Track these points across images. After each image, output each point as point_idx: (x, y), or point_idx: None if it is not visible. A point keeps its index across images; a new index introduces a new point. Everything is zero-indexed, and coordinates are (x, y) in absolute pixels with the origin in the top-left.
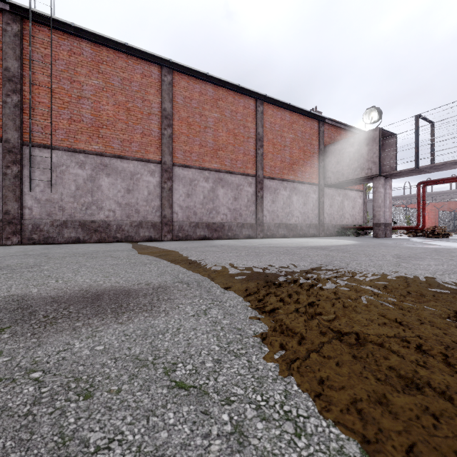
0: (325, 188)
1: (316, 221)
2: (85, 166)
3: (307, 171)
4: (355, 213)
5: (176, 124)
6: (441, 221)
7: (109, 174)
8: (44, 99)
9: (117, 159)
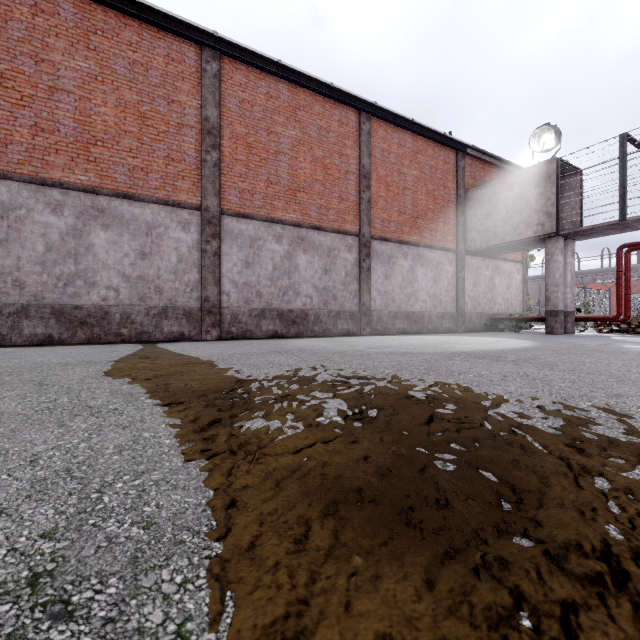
0: (466, 257)
1: (453, 308)
2: (63, 211)
3: (439, 230)
4: (510, 297)
5: (227, 145)
6: (632, 309)
7: (108, 225)
8: None
9: (122, 200)
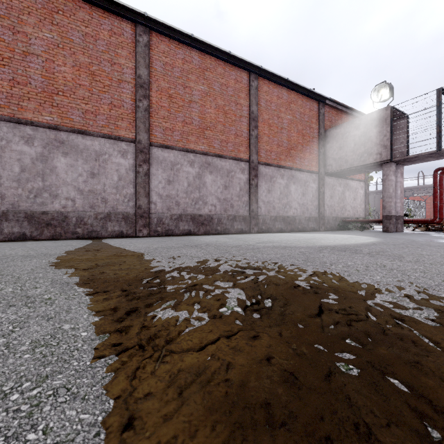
0: (325, 177)
1: (316, 214)
2: (33, 142)
3: (306, 158)
4: (356, 205)
5: (154, 96)
6: None
7: (67, 153)
8: None
9: (77, 135)
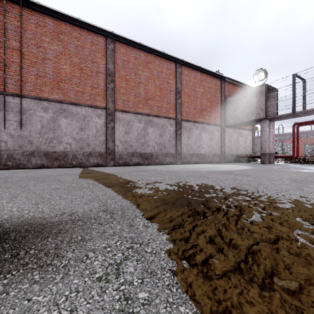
0: (225, 128)
1: (219, 152)
2: (48, 110)
3: (212, 116)
4: (246, 146)
5: (117, 80)
6: (306, 152)
7: (67, 116)
8: (16, 59)
9: (73, 105)
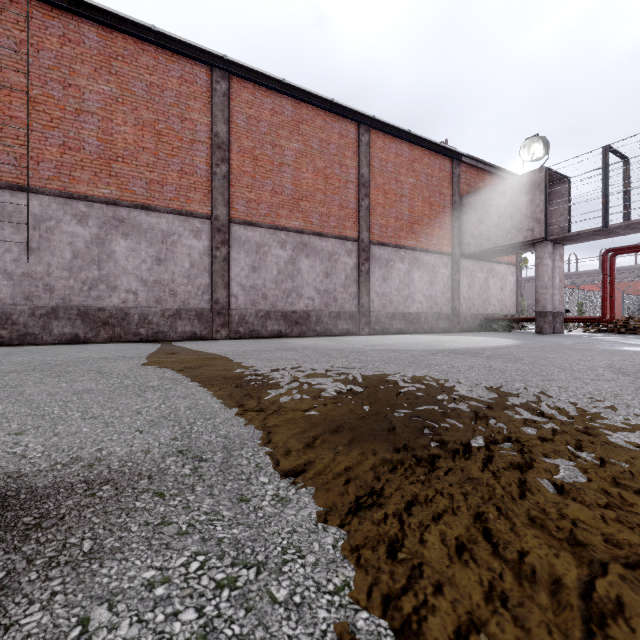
0: (461, 260)
1: (448, 309)
2: (88, 221)
3: (435, 234)
4: (504, 298)
5: (235, 158)
6: (626, 310)
7: (127, 234)
8: (19, 112)
9: (140, 211)
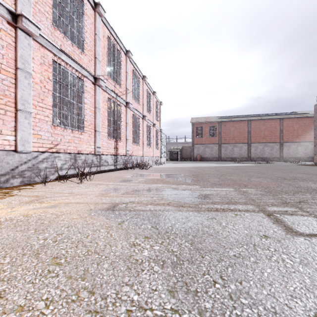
0: None
1: (313, 156)
2: (231, 146)
3: (307, 137)
4: None
5: (252, 133)
6: None
7: (236, 147)
8: (224, 135)
9: (237, 144)
